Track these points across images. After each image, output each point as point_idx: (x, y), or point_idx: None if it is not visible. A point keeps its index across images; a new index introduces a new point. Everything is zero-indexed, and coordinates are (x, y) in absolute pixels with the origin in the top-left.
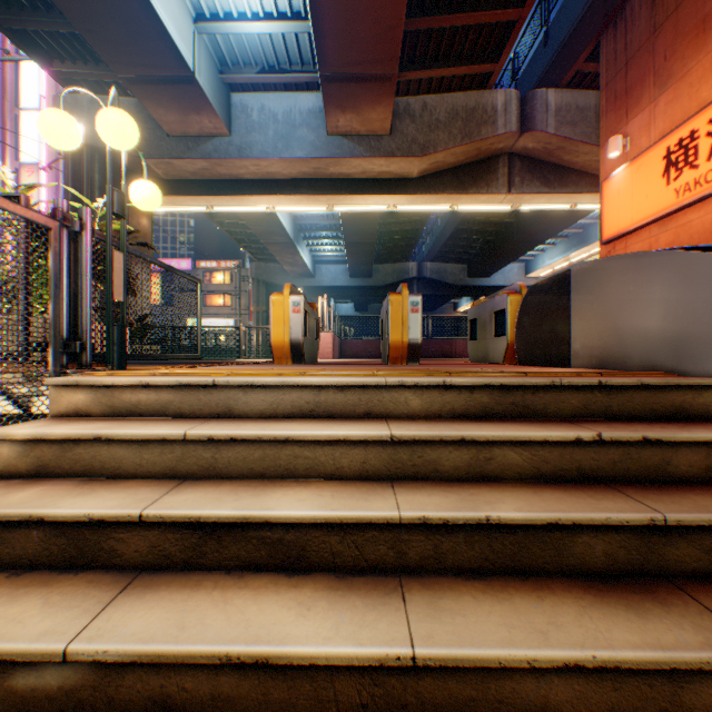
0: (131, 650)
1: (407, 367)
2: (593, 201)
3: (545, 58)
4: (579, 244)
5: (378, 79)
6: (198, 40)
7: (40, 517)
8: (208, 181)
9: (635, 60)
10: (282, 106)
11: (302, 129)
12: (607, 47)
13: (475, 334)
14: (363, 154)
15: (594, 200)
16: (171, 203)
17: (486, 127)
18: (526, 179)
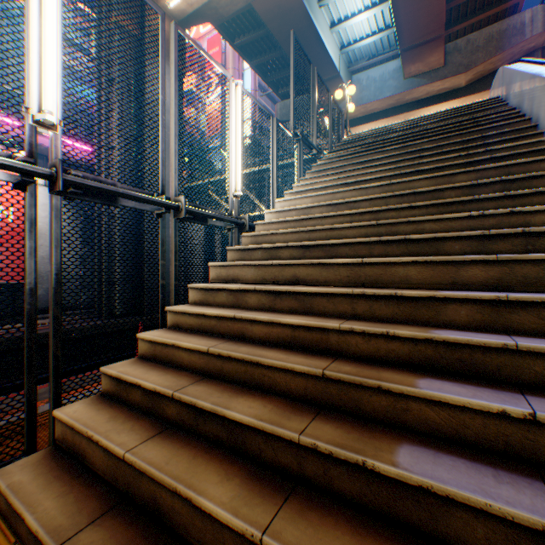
0: (377, 135)
1: None
2: None
3: None
4: None
5: (432, 41)
6: (340, 58)
7: (359, 138)
8: None
9: None
10: (377, 73)
11: (388, 82)
12: None
13: None
14: (425, 83)
15: None
16: None
17: (515, 38)
18: None
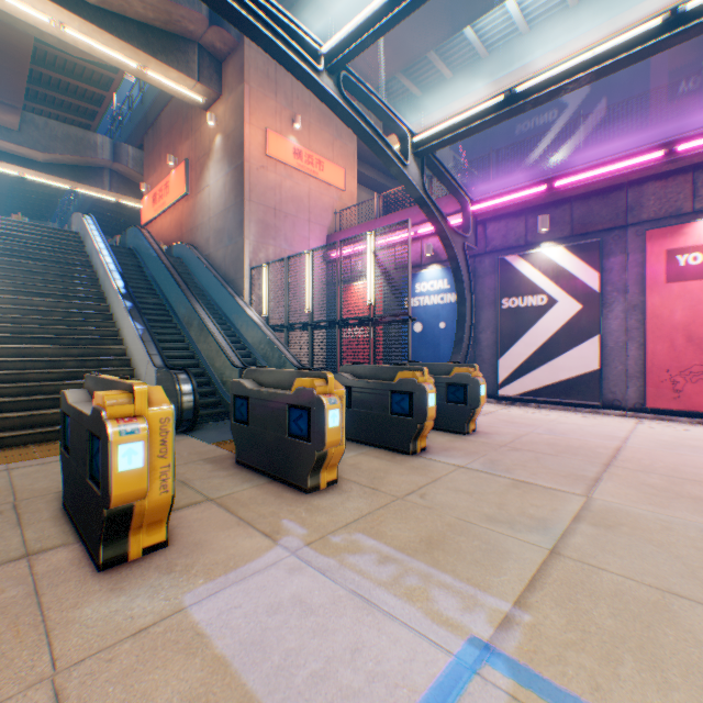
0: None
1: None
2: None
3: (132, 128)
4: None
5: (11, 106)
6: None
7: None
8: None
9: (152, 156)
10: None
11: None
12: (147, 144)
13: None
14: None
15: None
16: None
17: (92, 152)
18: (123, 187)
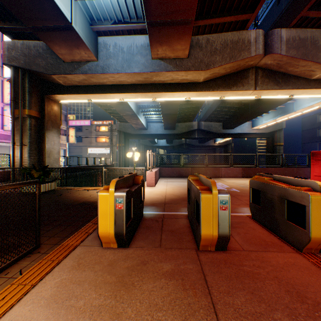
0: None
1: None
2: (303, 93)
3: (278, 11)
4: (282, 113)
5: (182, 23)
6: (74, 4)
7: None
8: (87, 86)
9: None
10: (126, 43)
11: (137, 56)
12: None
13: (258, 201)
14: (172, 69)
15: (304, 93)
16: (69, 98)
17: (244, 52)
18: (265, 81)
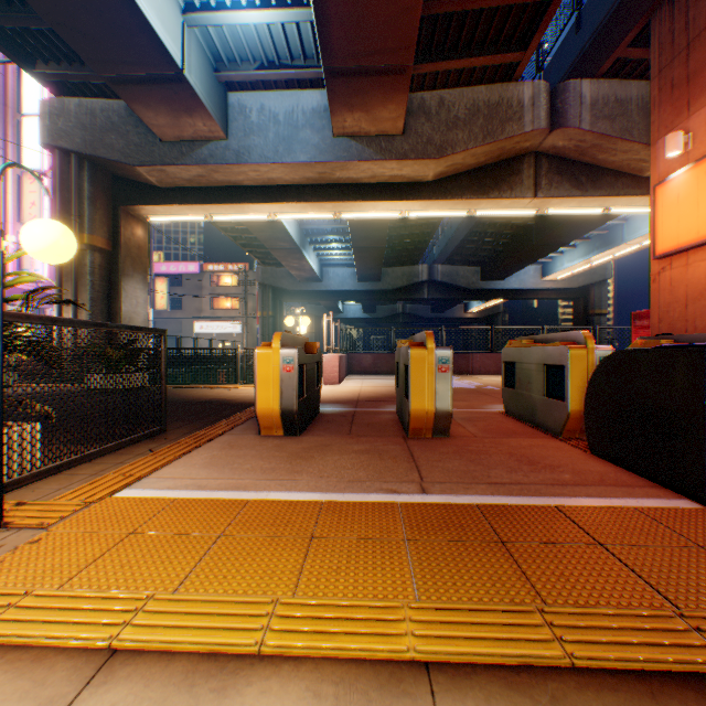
0: None
1: (442, 483)
2: (630, 204)
3: (577, 45)
4: (602, 246)
5: (391, 72)
6: (188, 33)
7: None
8: (205, 189)
9: (701, 40)
10: (283, 105)
11: (305, 130)
12: (661, 27)
13: (513, 381)
14: (372, 156)
15: (631, 203)
16: (167, 212)
17: (511, 124)
18: (555, 181)
